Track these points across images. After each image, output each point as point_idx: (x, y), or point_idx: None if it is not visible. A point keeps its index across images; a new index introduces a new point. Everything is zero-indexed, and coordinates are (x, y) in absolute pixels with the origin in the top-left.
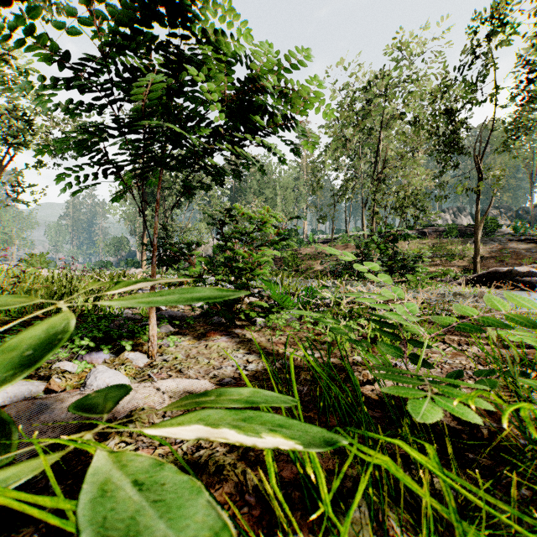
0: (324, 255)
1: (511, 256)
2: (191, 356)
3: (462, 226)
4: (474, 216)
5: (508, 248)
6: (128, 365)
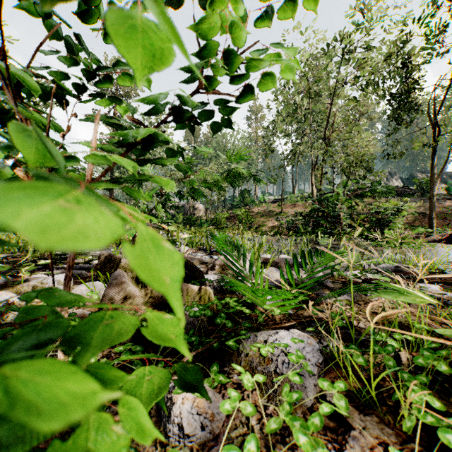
0: (274, 213)
1: (451, 213)
2: None
3: (398, 188)
4: (403, 179)
5: (447, 206)
6: None
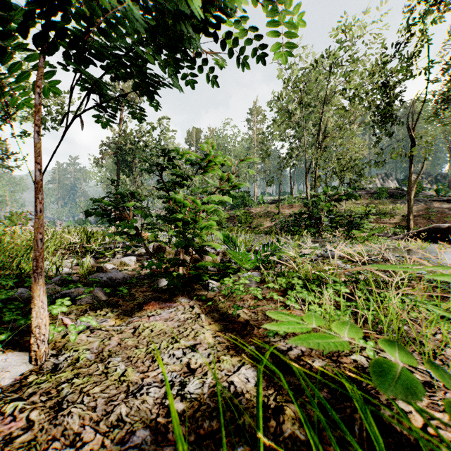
0: (272, 214)
1: (436, 214)
2: (105, 353)
3: (391, 189)
4: (399, 180)
5: (433, 208)
6: None
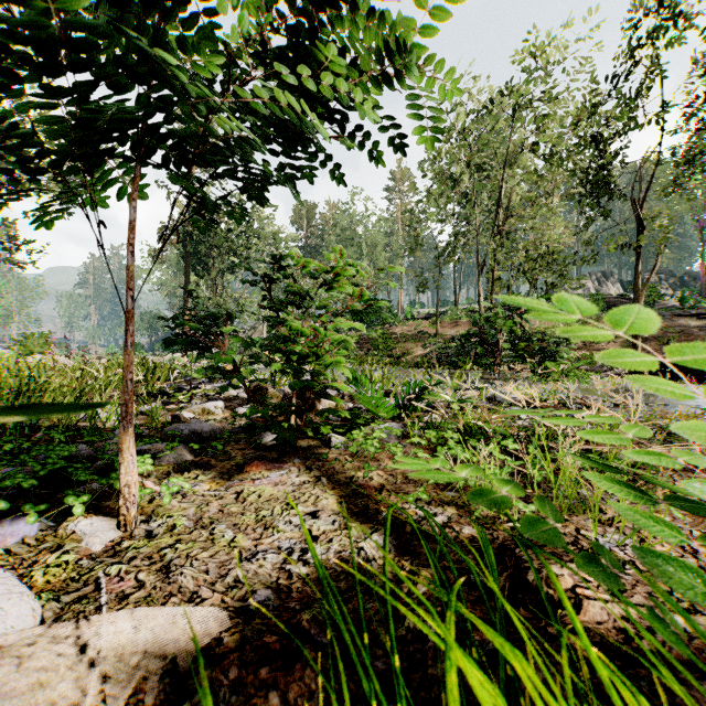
0: (426, 335)
1: (679, 336)
2: (205, 520)
3: (611, 297)
4: (624, 283)
5: (675, 326)
6: (68, 550)
